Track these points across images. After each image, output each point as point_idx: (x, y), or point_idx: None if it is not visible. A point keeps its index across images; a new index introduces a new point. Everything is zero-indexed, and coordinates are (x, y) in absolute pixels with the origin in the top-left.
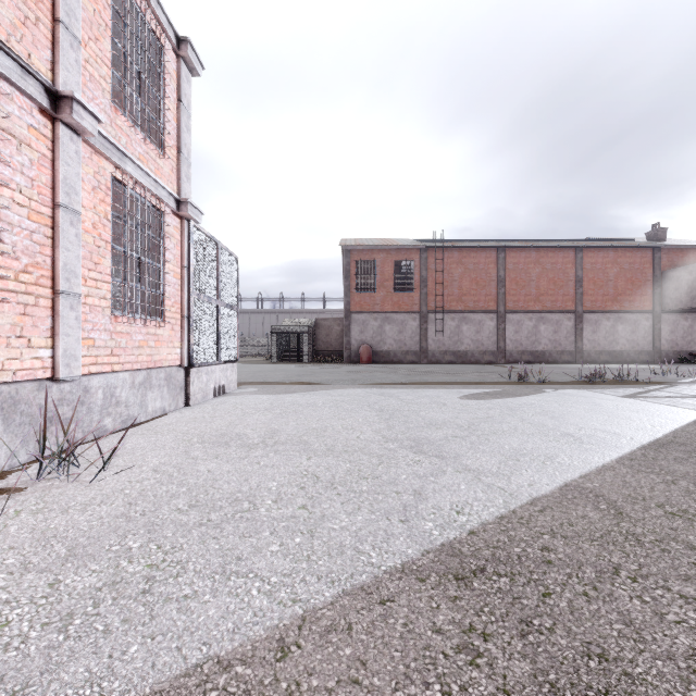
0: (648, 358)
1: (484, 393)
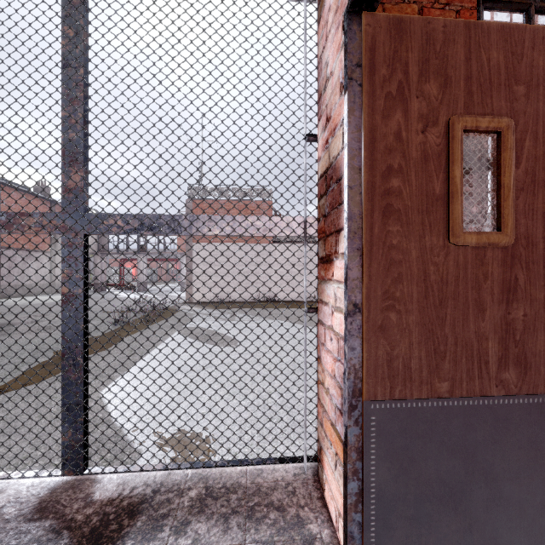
0: (49, 289)
1: (199, 338)
